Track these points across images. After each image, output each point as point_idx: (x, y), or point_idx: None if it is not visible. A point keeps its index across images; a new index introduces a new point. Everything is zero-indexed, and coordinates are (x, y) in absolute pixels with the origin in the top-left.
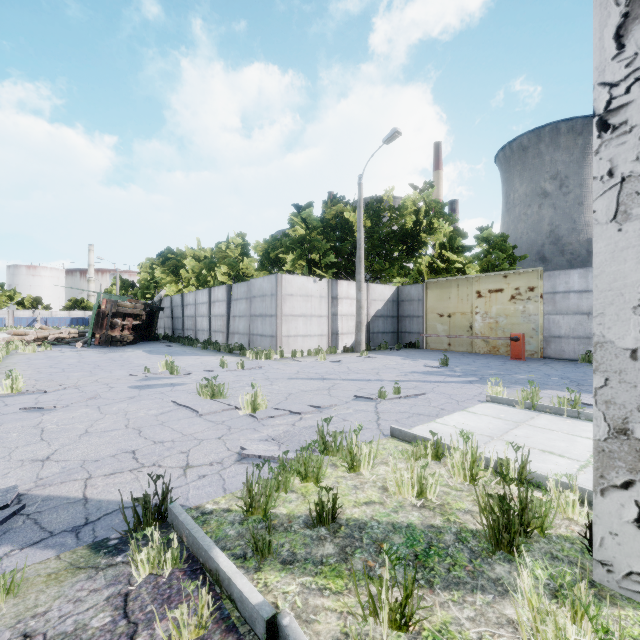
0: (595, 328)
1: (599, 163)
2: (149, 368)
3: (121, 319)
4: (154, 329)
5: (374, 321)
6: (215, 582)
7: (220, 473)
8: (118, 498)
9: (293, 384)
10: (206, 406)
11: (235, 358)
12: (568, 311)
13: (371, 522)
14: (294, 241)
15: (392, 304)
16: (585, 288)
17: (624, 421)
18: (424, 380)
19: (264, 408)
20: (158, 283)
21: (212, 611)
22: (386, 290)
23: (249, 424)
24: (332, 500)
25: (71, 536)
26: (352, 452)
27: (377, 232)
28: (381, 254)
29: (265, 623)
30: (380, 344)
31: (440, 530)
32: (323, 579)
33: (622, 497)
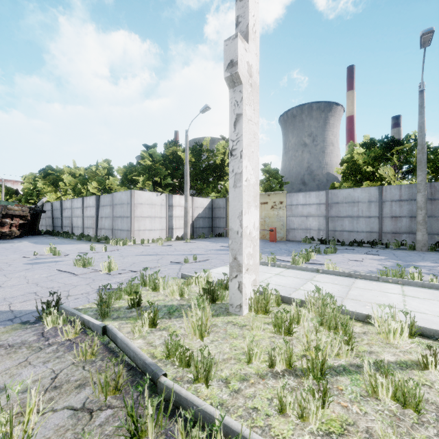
0: (229, 224)
1: (230, 167)
2: (37, 252)
3: (10, 219)
4: (37, 226)
5: (197, 220)
6: (83, 326)
7: (87, 297)
8: (31, 309)
9: (137, 258)
10: (80, 271)
11: (101, 245)
12: (298, 215)
13: (156, 305)
14: (144, 168)
15: (208, 210)
16: (305, 203)
17: (235, 255)
18: (215, 253)
19: (116, 270)
20: (40, 191)
21: (81, 332)
22: (204, 201)
23: (106, 277)
24: (138, 297)
25: (9, 321)
26: (155, 282)
27: (198, 165)
28: (201, 179)
29: (101, 328)
30: (200, 234)
31: (183, 305)
32: (129, 321)
33: (235, 281)
